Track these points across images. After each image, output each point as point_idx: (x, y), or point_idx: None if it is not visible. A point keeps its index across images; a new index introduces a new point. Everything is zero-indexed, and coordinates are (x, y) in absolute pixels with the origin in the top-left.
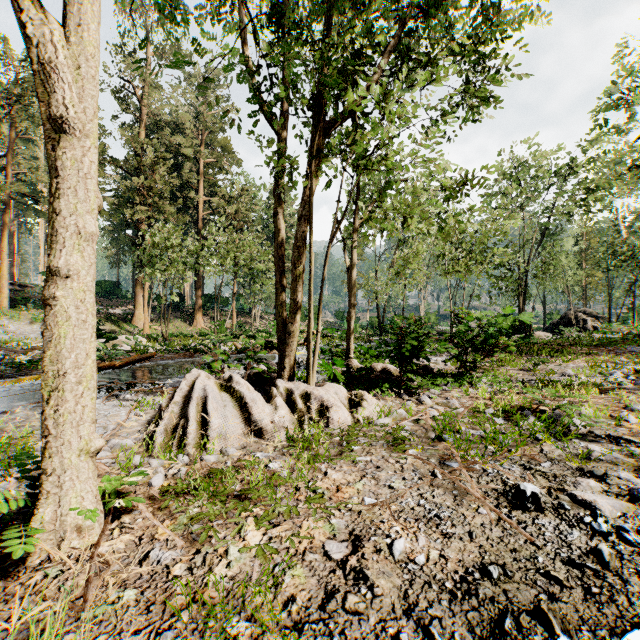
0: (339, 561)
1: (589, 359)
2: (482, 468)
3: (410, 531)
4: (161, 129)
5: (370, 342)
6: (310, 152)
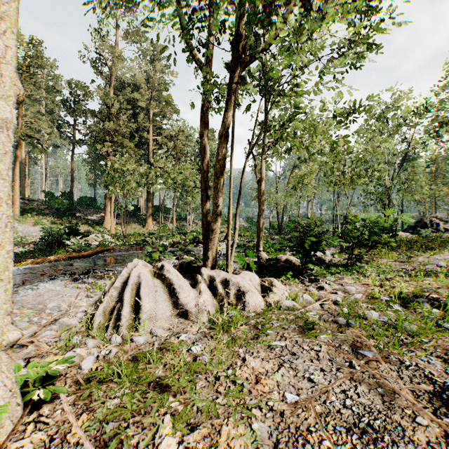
0: None
1: None
2: (398, 359)
3: (344, 448)
4: (123, 89)
5: (272, 239)
6: (229, 83)
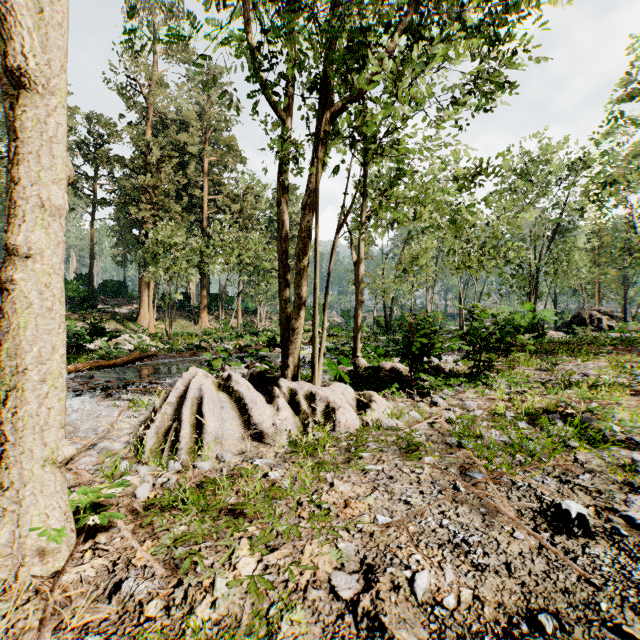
0: (348, 601)
1: (609, 359)
2: (510, 480)
3: (434, 561)
4: (166, 128)
5: (377, 341)
6: (315, 137)
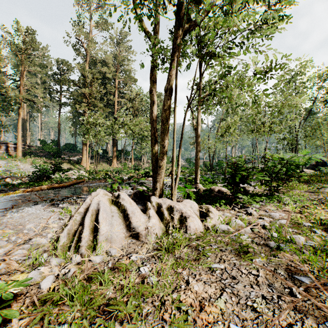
0: None
1: None
2: None
3: None
4: (95, 64)
5: (206, 174)
6: (173, 47)
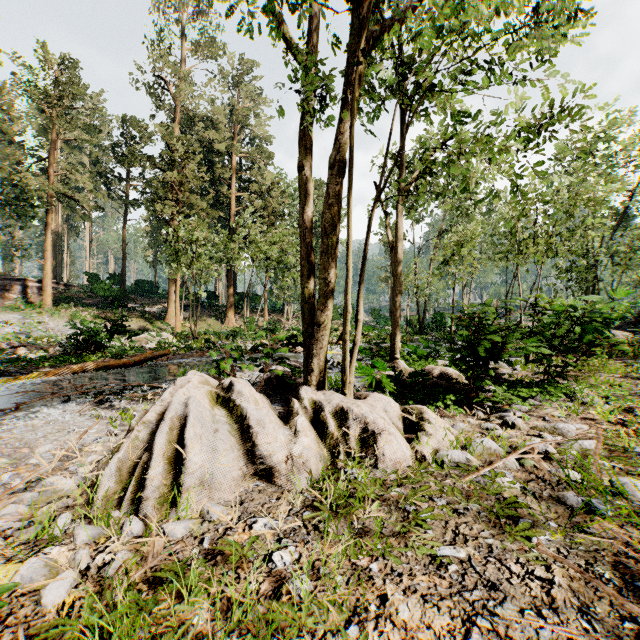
0: None
1: None
2: None
3: None
4: (194, 126)
5: (411, 341)
6: (346, 74)
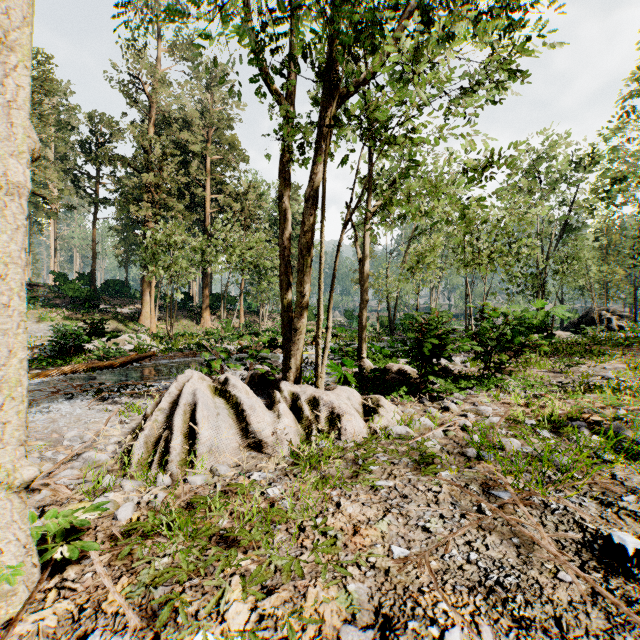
0: None
1: (626, 360)
2: (542, 501)
3: (465, 612)
4: (168, 126)
5: (381, 341)
6: (319, 125)
